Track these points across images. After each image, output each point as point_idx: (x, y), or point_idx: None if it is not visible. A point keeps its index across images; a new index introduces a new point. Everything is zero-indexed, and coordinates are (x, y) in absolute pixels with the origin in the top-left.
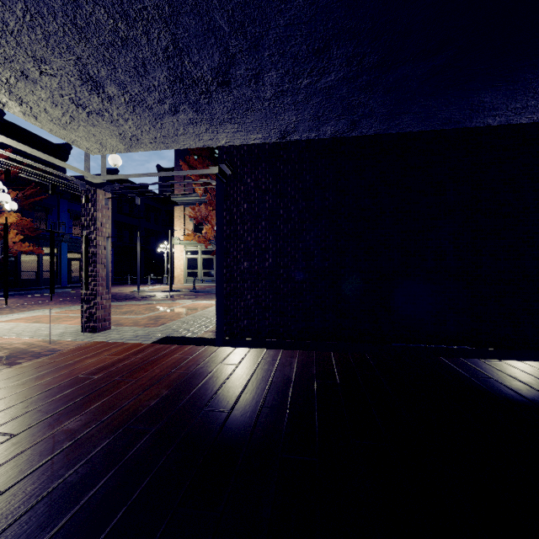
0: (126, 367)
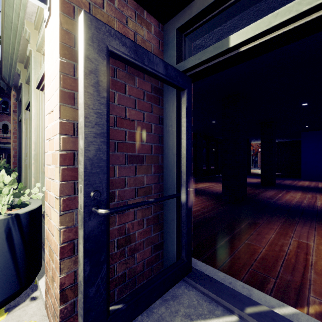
0: (255, 173)
